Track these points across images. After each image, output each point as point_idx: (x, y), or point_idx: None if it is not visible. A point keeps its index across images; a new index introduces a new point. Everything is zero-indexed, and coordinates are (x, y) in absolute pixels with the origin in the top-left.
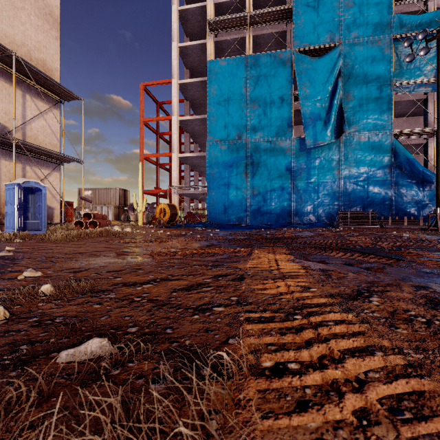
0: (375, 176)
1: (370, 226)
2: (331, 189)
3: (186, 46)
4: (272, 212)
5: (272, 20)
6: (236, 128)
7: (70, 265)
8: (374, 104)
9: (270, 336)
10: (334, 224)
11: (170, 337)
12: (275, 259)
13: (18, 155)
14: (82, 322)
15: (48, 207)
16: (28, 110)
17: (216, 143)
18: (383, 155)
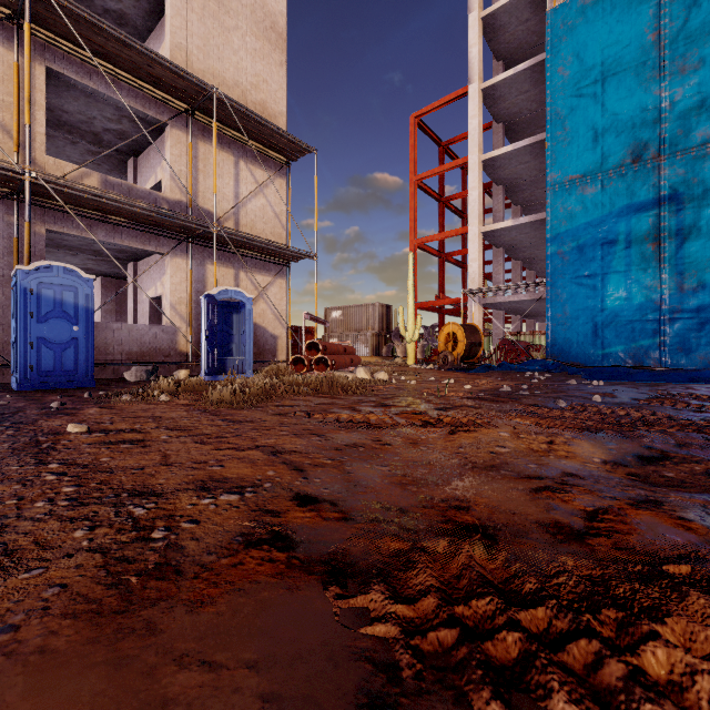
0: None
1: None
2: None
3: (498, 9)
4: None
5: None
6: (625, 138)
7: None
8: None
9: None
10: None
11: None
12: None
13: (229, 256)
14: None
15: (269, 336)
16: (242, 184)
17: (569, 184)
18: None
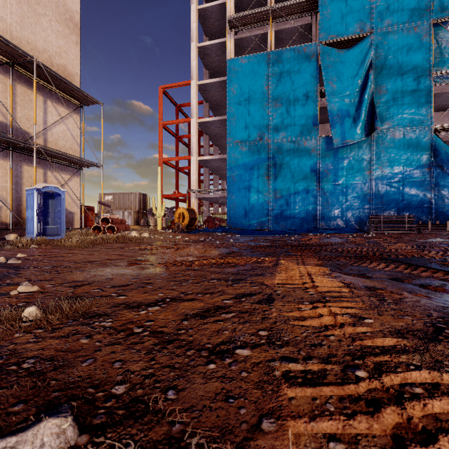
0: (412, 176)
1: (407, 231)
2: (361, 191)
3: (205, 46)
4: (296, 216)
5: (296, 13)
6: (257, 129)
7: (74, 276)
8: (410, 97)
9: (329, 419)
10: (364, 229)
11: (170, 410)
12: (307, 273)
13: (39, 161)
14: (56, 369)
15: (68, 212)
16: (49, 115)
17: (236, 144)
18: (421, 153)
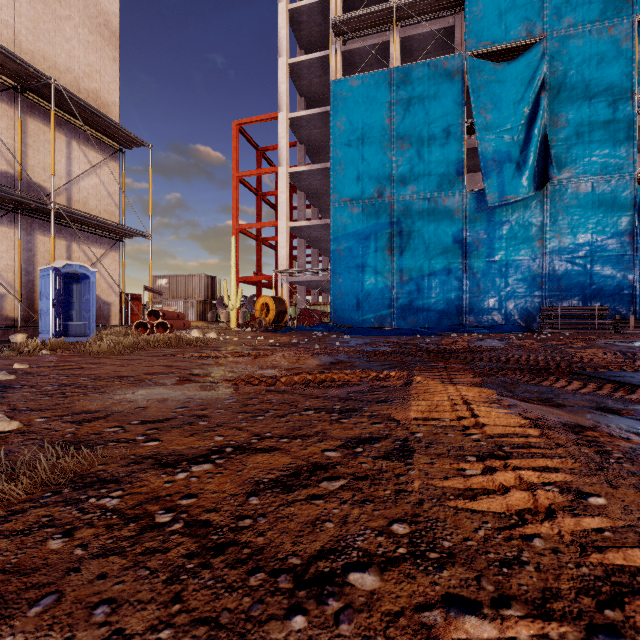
0: (605, 249)
1: (597, 331)
2: (529, 271)
3: (300, 62)
4: (432, 308)
5: (431, 12)
6: (374, 181)
7: (86, 403)
8: (602, 131)
9: None
10: (533, 327)
11: None
12: (462, 398)
13: (61, 228)
14: None
15: (103, 303)
16: (75, 163)
17: (344, 204)
18: (619, 215)
